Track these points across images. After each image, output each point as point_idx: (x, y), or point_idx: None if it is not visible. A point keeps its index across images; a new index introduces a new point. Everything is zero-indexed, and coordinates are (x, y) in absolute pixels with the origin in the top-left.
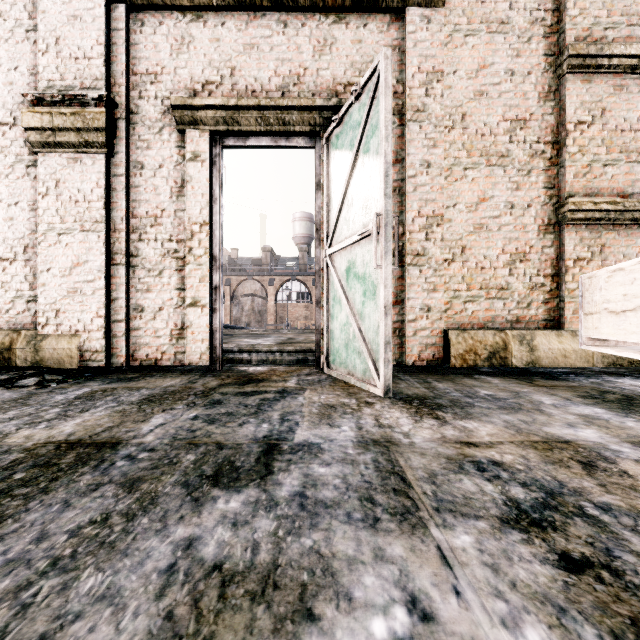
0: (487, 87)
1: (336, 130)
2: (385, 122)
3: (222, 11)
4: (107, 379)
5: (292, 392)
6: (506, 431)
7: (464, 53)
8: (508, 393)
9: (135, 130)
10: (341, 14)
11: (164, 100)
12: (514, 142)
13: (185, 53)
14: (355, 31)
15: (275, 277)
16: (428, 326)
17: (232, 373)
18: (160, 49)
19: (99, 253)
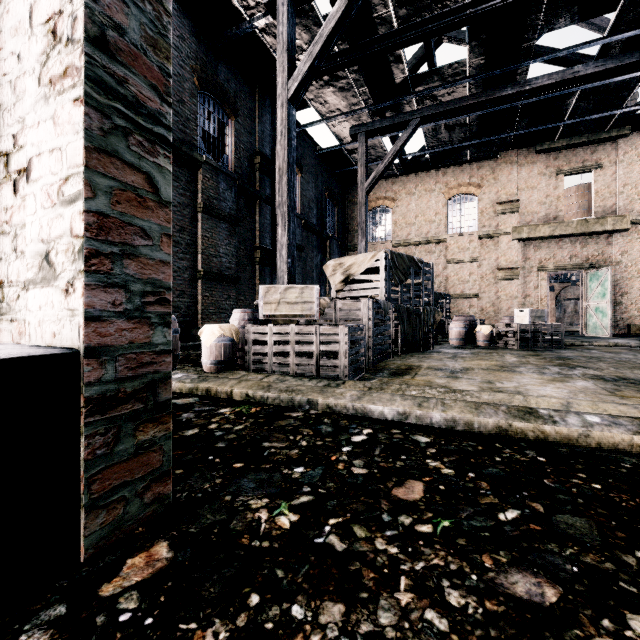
0: None
1: (590, 272)
2: (609, 282)
3: (550, 239)
4: None
5: (584, 336)
6: (636, 338)
7: (635, 244)
8: None
9: (523, 272)
10: (590, 236)
11: (532, 264)
12: None
13: (538, 251)
14: (595, 240)
15: None
16: (622, 323)
17: None
18: (530, 251)
19: (516, 305)
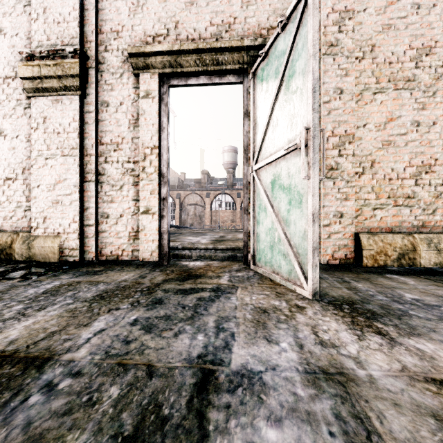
0: (395, 20)
1: (261, 64)
2: (313, 41)
3: None
4: (78, 272)
5: (225, 290)
6: None
7: None
8: (435, 298)
9: (102, 76)
10: None
11: (124, 51)
12: (420, 67)
13: (140, 13)
14: None
15: (210, 192)
16: (341, 230)
17: (176, 268)
18: (121, 12)
19: (75, 172)
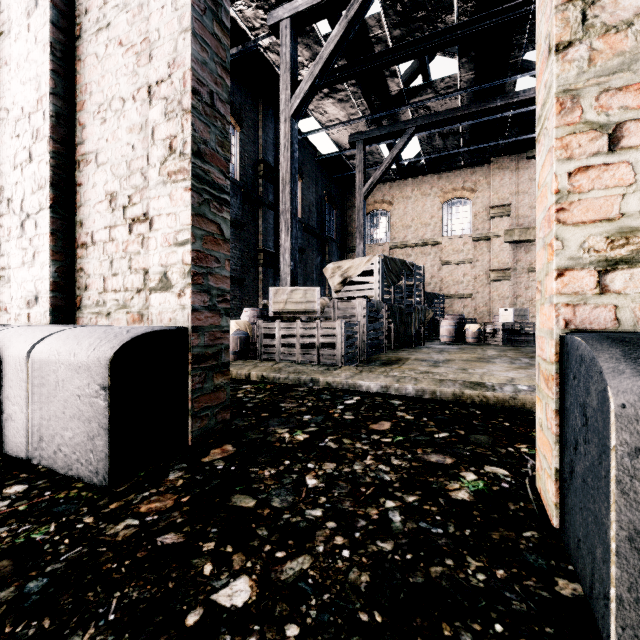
0: None
1: None
2: None
3: None
4: None
5: None
6: None
7: None
8: None
9: (514, 273)
10: None
11: (523, 265)
12: None
13: (529, 253)
14: None
15: None
16: None
17: None
18: (522, 253)
19: (507, 305)
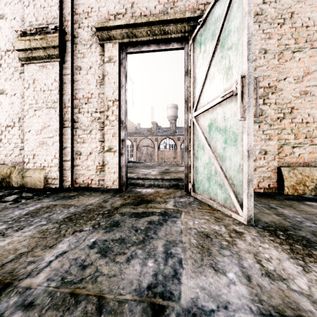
0: None
1: (200, 31)
2: (248, 0)
3: None
4: (56, 196)
5: (171, 215)
6: None
7: None
8: None
9: (76, 47)
10: None
11: (92, 27)
12: None
13: None
14: None
15: (158, 137)
16: (265, 164)
17: (131, 194)
18: None
19: (56, 120)
